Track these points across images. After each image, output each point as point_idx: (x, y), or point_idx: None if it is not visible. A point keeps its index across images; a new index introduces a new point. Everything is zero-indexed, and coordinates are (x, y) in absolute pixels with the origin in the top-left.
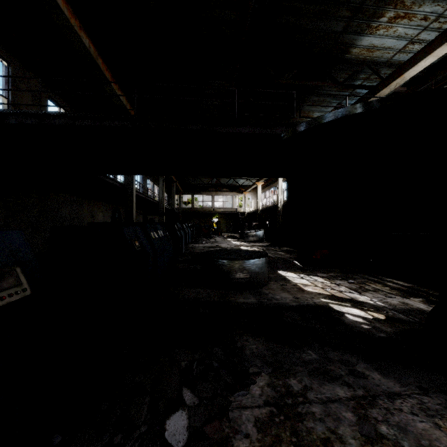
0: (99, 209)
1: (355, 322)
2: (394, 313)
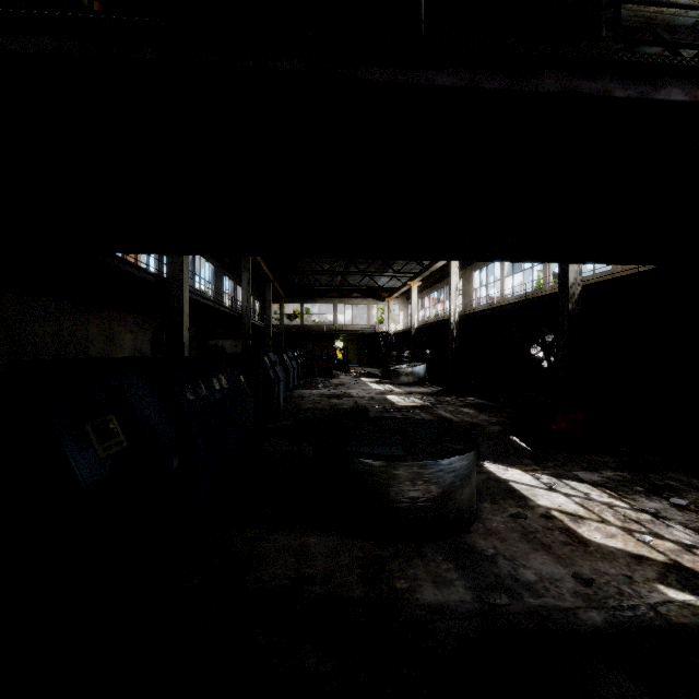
0: (125, 326)
1: None
2: None
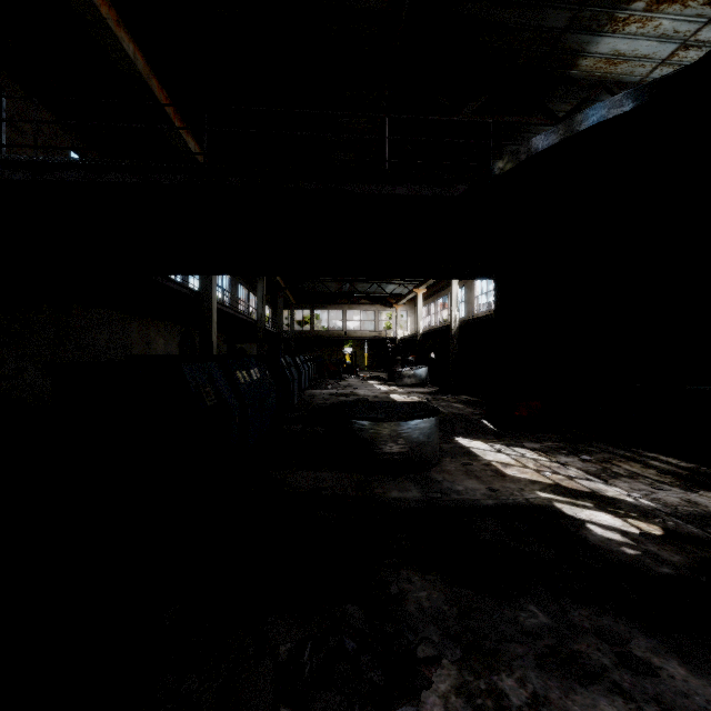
0: (158, 332)
1: (609, 541)
2: (677, 522)
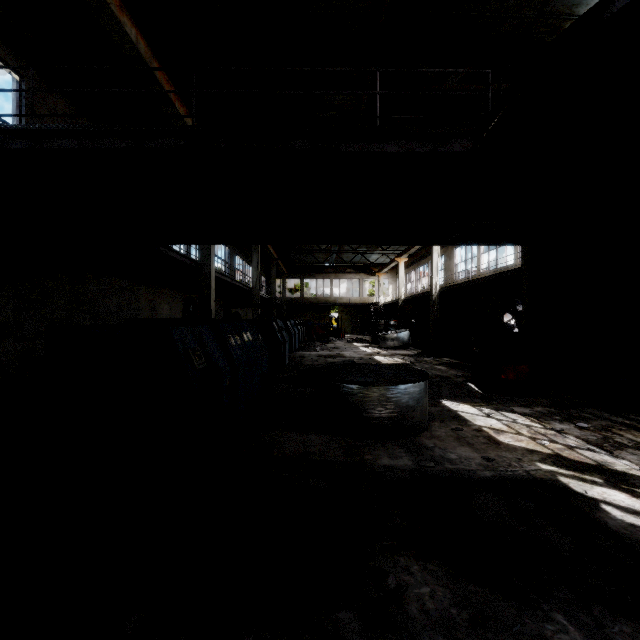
0: (164, 299)
1: (633, 528)
2: None
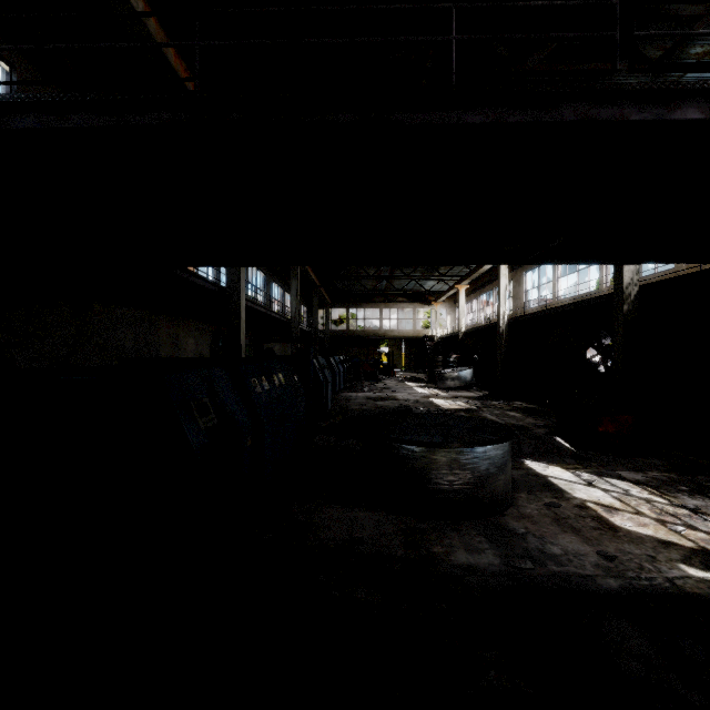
0: (188, 332)
1: None
2: None
